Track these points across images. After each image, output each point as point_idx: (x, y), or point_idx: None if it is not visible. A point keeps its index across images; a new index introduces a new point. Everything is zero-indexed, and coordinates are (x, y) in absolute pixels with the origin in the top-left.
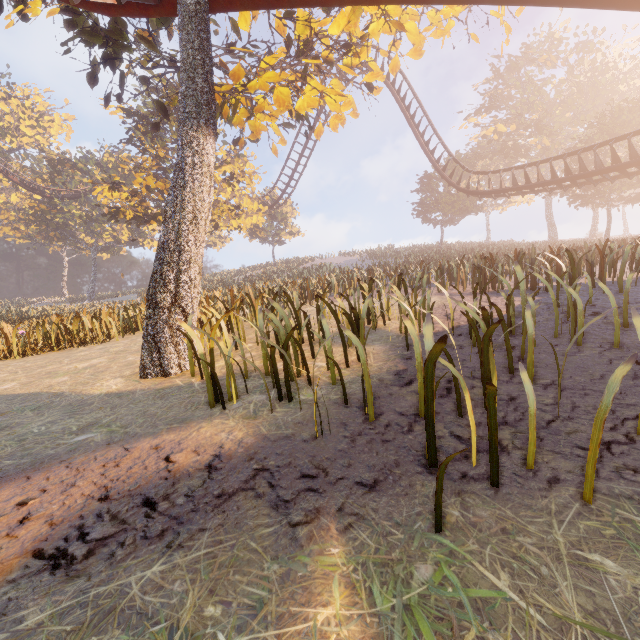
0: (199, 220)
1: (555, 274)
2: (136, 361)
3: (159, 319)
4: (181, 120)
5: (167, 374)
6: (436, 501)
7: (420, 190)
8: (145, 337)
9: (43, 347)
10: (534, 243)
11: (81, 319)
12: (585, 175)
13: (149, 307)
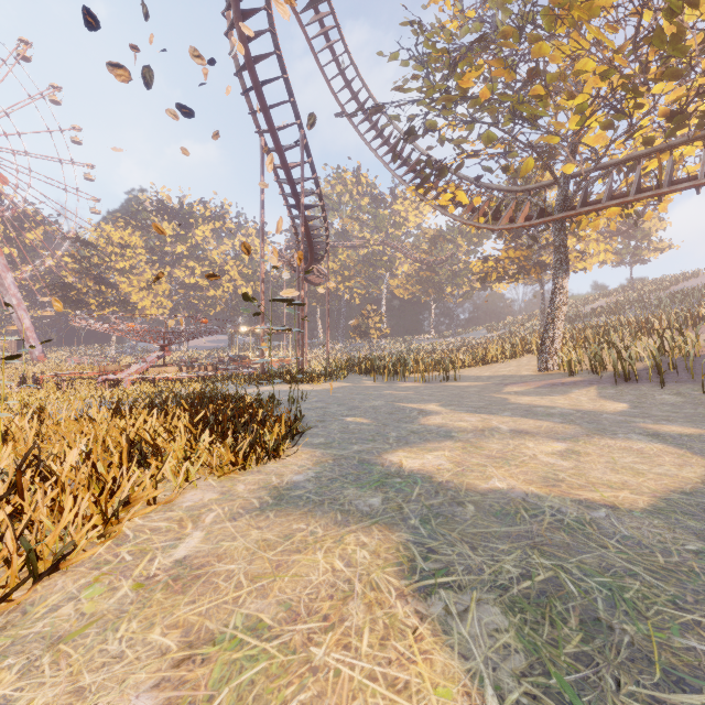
0: (562, 312)
1: None
2: (530, 368)
3: (546, 351)
4: (554, 273)
5: (549, 371)
6: (614, 380)
7: None
8: (540, 357)
9: (475, 364)
10: None
11: (486, 351)
12: None
13: (541, 346)
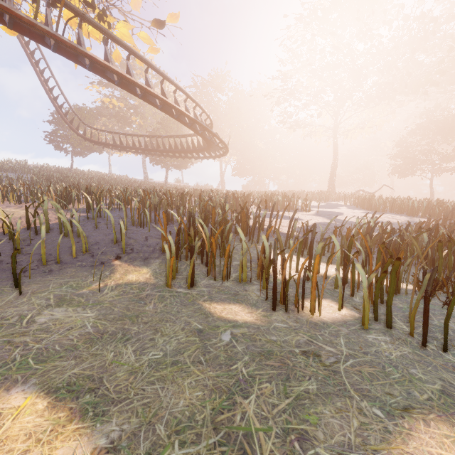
0: None
1: (57, 204)
2: None
3: None
4: None
5: None
6: None
7: (52, 122)
8: None
9: None
10: (135, 180)
11: None
12: (147, 150)
13: None
